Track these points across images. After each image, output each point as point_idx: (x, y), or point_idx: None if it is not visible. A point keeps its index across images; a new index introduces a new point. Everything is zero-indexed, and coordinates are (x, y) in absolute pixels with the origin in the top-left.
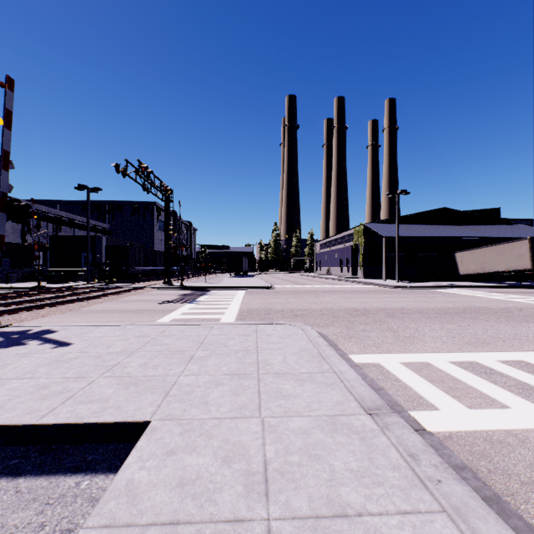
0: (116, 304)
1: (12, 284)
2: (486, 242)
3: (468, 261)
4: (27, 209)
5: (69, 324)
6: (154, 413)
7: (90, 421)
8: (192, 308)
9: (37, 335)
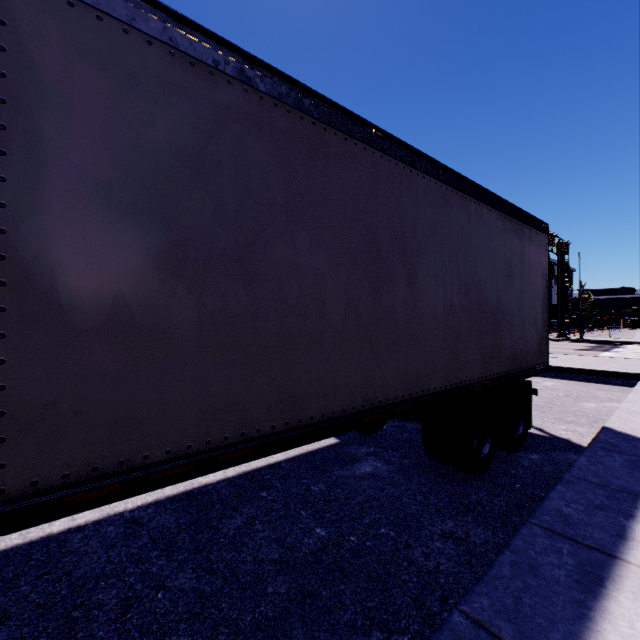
0: None
1: None
2: None
3: None
4: None
5: None
6: None
7: (615, 371)
8: (614, 354)
9: None
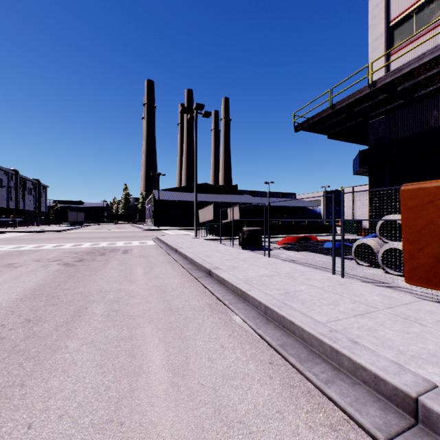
0: None
1: None
2: (229, 204)
3: (201, 215)
4: None
5: None
6: None
7: None
8: None
9: None
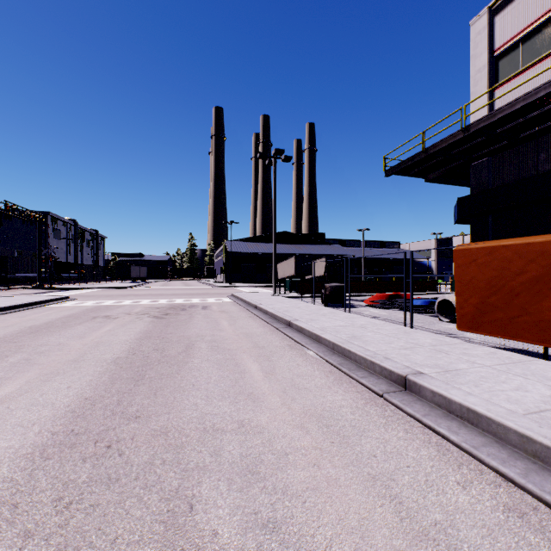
0: None
1: None
2: (314, 256)
3: (281, 270)
4: None
5: None
6: None
7: None
8: None
9: None
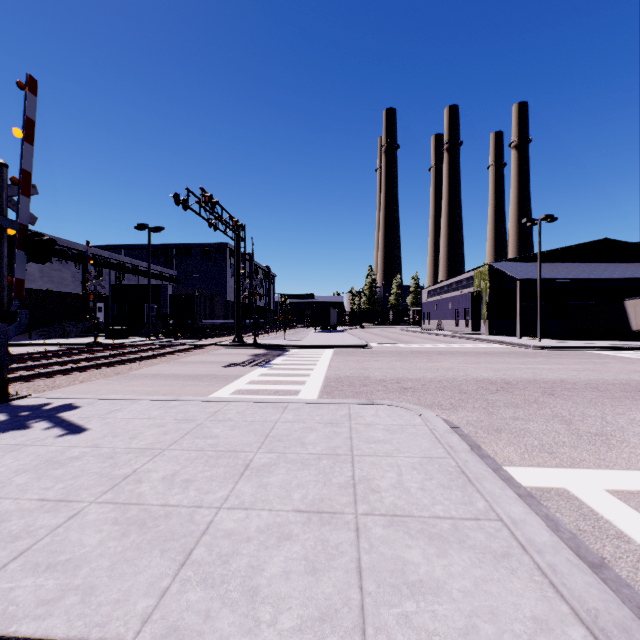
0: (172, 367)
1: (69, 339)
2: None
3: None
4: (53, 246)
5: (99, 397)
6: (147, 618)
7: (19, 633)
8: (263, 374)
9: (51, 413)
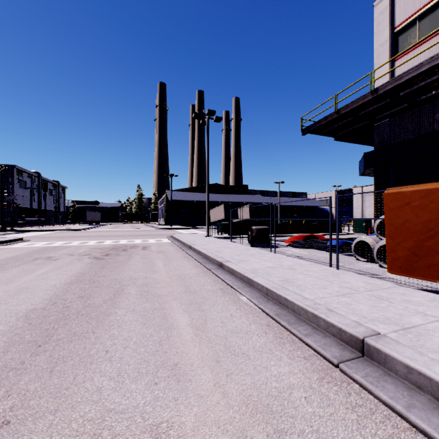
0: None
1: None
2: (240, 204)
3: (212, 215)
4: None
5: None
6: None
7: None
8: None
9: None
